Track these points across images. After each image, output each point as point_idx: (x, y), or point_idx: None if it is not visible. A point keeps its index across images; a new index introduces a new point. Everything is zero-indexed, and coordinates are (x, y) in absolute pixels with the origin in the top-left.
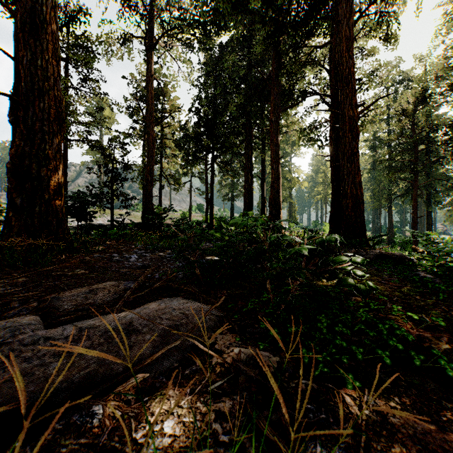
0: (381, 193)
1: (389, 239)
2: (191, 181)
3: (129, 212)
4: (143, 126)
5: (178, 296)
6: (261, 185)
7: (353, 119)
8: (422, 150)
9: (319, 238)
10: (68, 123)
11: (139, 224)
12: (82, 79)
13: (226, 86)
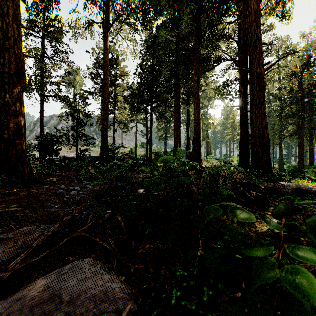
0: (274, 134)
1: (280, 167)
2: (136, 126)
3: (87, 149)
4: (101, 86)
5: (91, 253)
6: (186, 128)
7: (260, 75)
8: (307, 102)
9: (313, 214)
10: (43, 83)
11: (95, 157)
12: (54, 51)
13: (161, 57)
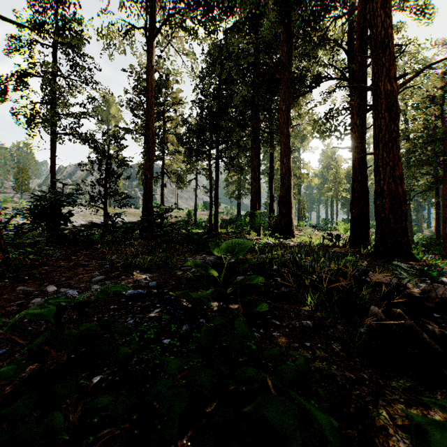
0: None
1: None
2: (196, 178)
3: (119, 213)
4: (144, 121)
5: None
6: (269, 181)
7: (392, 95)
8: None
9: None
10: (54, 114)
11: (132, 226)
12: (71, 66)
13: (232, 77)
